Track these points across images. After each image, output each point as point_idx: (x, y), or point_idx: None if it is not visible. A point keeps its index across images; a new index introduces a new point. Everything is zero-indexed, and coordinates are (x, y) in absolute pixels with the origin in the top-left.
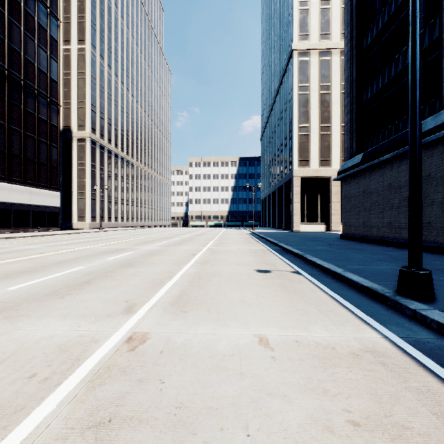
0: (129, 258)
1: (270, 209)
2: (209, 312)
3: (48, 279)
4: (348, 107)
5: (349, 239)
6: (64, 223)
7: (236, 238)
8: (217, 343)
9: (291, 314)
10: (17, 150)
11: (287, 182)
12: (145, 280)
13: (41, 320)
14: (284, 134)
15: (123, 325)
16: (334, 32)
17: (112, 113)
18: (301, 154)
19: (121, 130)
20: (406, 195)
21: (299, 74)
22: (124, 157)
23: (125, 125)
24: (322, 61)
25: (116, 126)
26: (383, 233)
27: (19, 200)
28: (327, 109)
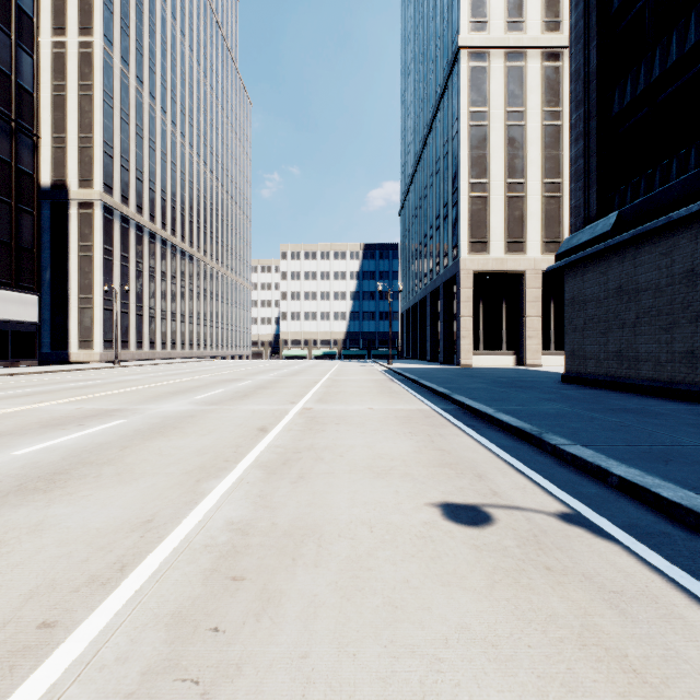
0: (83, 447)
1: (416, 328)
2: None
3: None
4: (579, 126)
5: (584, 384)
6: (55, 353)
7: (361, 381)
8: None
9: None
10: None
11: (448, 280)
12: None
13: None
14: (443, 198)
15: None
16: (531, 19)
17: (145, 161)
18: (474, 231)
19: (161, 191)
20: None
21: (470, 90)
22: (167, 238)
23: (170, 183)
24: (511, 68)
25: (153, 185)
26: (673, 374)
27: None
28: (519, 152)
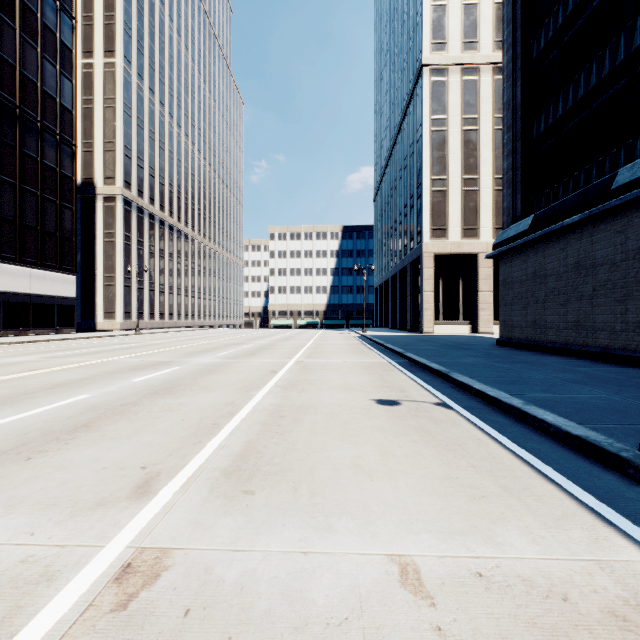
0: (169, 378)
1: (388, 301)
2: (296, 494)
3: (19, 420)
4: (509, 146)
5: (512, 347)
6: (84, 322)
7: (339, 344)
8: (311, 581)
9: (453, 498)
10: (10, 212)
11: (414, 261)
12: (187, 421)
13: None
14: (410, 190)
15: (122, 530)
16: (484, 40)
17: (156, 160)
18: (435, 219)
19: (169, 184)
20: (604, 279)
21: (432, 101)
22: (174, 224)
23: (176, 177)
24: (466, 82)
25: (162, 179)
26: (567, 337)
27: (13, 288)
28: (474, 153)
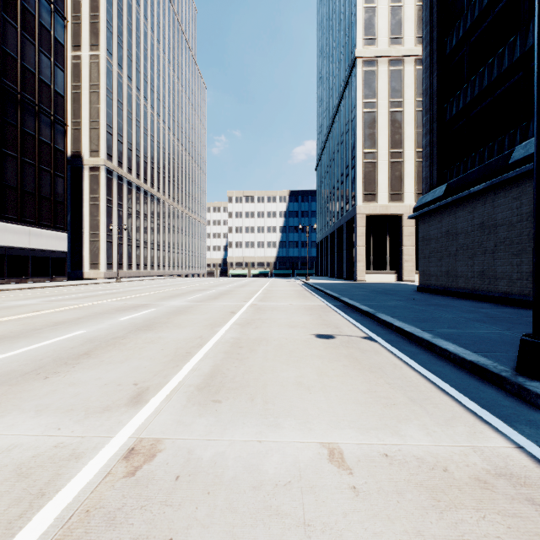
0: (148, 318)
1: (327, 254)
2: (253, 402)
3: (33, 349)
4: (427, 126)
5: (429, 292)
6: (73, 272)
7: (286, 290)
8: (265, 459)
9: (371, 405)
10: (13, 180)
11: (349, 220)
12: (165, 350)
13: (4, 418)
14: (345, 161)
15: (125, 426)
16: (407, 36)
17: (133, 136)
18: (366, 186)
19: (143, 156)
20: (503, 237)
21: (364, 87)
22: (148, 190)
23: (150, 150)
24: (393, 71)
25: (138, 152)
26: (474, 284)
27: (15, 243)
28: (399, 130)
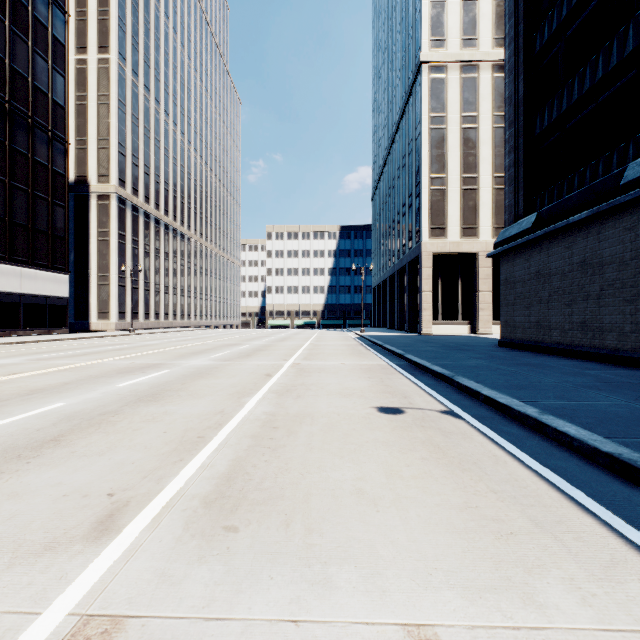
0: (157, 383)
1: (386, 301)
2: (288, 531)
3: None
4: (511, 142)
5: (514, 348)
6: (78, 322)
7: (337, 345)
8: None
9: (476, 536)
10: None
11: (412, 260)
12: (169, 433)
13: None
14: (408, 189)
15: (68, 587)
16: (483, 37)
17: (151, 158)
18: (434, 218)
19: (164, 183)
20: (612, 278)
21: (431, 99)
22: (169, 223)
23: (172, 176)
24: (466, 79)
25: (158, 177)
26: (572, 338)
27: (3, 287)
28: (473, 151)
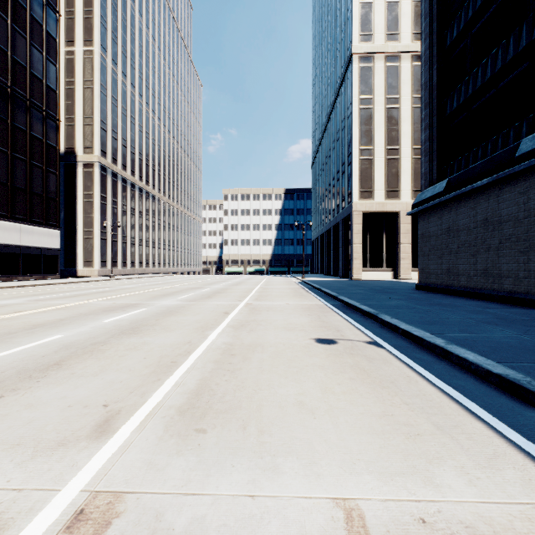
0: (135, 319)
1: (323, 251)
2: (245, 432)
3: None
4: (426, 120)
5: (429, 291)
6: (67, 269)
7: (282, 288)
8: (259, 529)
9: (391, 436)
10: (3, 176)
11: (345, 218)
12: (148, 359)
13: None
14: (342, 158)
15: (79, 472)
16: (404, 32)
17: (128, 132)
18: (363, 183)
19: (138, 153)
20: (509, 234)
21: (360, 84)
22: (143, 187)
23: (145, 147)
24: (389, 67)
25: (133, 149)
26: (477, 283)
27: (5, 240)
28: (395, 127)
